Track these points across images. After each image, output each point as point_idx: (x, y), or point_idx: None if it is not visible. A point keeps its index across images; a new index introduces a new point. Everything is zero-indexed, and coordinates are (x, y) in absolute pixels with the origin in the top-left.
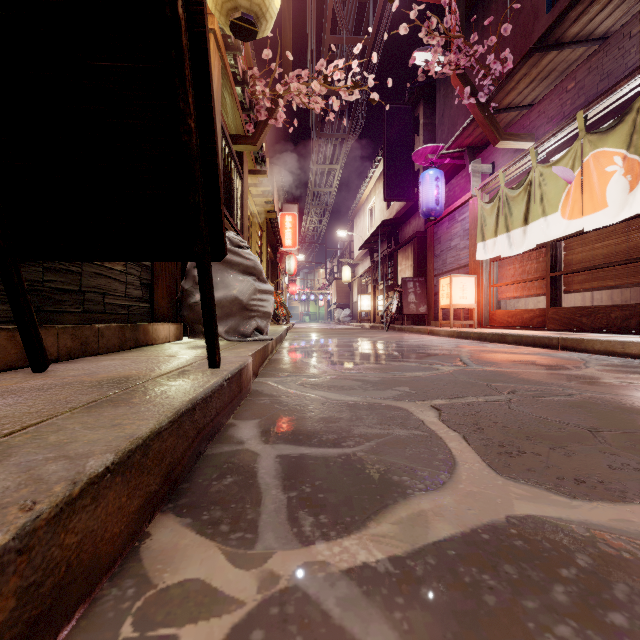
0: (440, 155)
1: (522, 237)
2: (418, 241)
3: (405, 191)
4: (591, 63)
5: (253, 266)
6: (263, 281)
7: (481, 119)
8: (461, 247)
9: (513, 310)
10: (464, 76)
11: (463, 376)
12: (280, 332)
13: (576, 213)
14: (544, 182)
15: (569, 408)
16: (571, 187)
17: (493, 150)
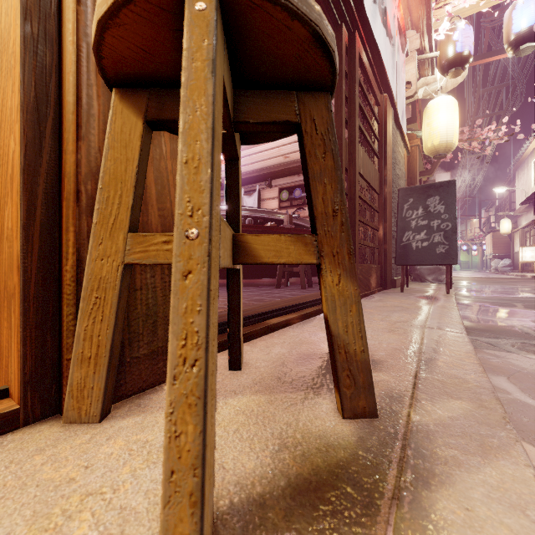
0: None
1: None
2: None
3: None
4: None
5: None
6: None
7: None
8: None
9: None
10: None
11: None
12: None
13: None
14: None
15: None
16: None
17: None
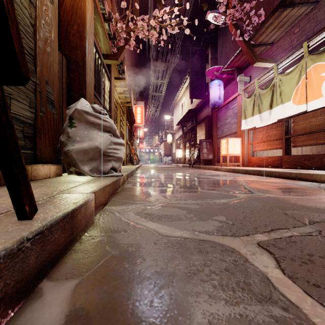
0: (221, 72)
1: (268, 116)
2: (208, 120)
3: (201, 93)
4: (309, 16)
5: (109, 126)
6: (117, 137)
7: (245, 50)
8: (232, 123)
9: (262, 157)
10: (236, 25)
11: (257, 203)
12: (131, 169)
13: (302, 101)
14: (282, 84)
15: None
16: (299, 86)
17: (250, 69)
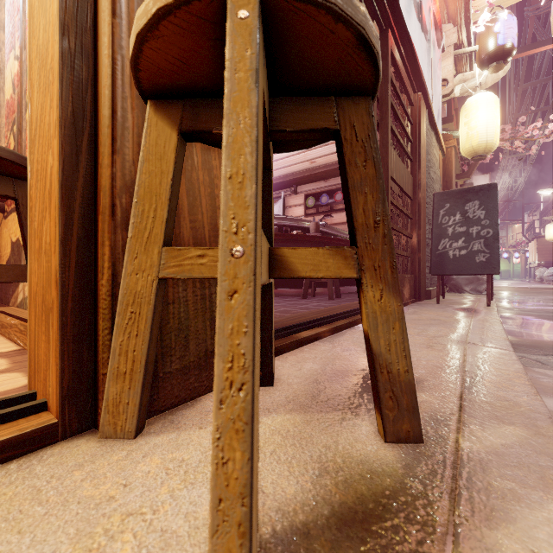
0: None
1: None
2: None
3: None
4: None
5: None
6: None
7: None
8: None
9: None
10: None
11: None
12: None
13: None
14: None
15: None
16: None
17: None
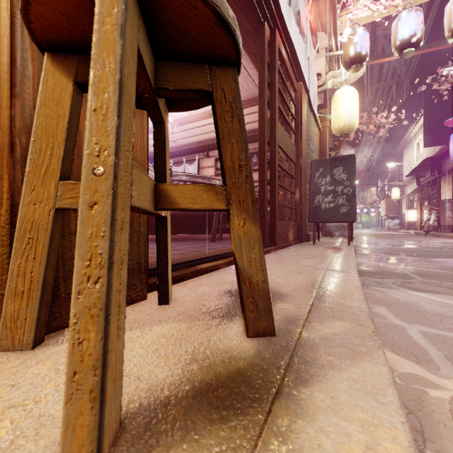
0: None
1: None
2: None
3: (444, 137)
4: None
5: None
6: None
7: None
8: None
9: None
10: None
11: (429, 250)
12: None
13: None
14: None
15: (447, 255)
16: None
17: None
